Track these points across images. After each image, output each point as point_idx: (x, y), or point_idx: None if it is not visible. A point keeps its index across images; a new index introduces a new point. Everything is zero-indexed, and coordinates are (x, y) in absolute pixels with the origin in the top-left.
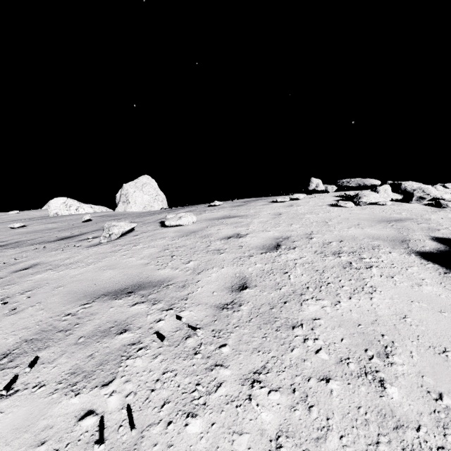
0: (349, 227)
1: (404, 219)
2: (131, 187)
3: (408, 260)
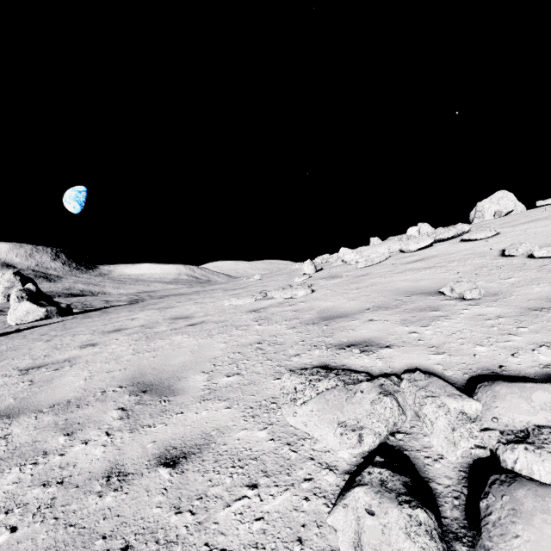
0: None
1: None
2: (486, 203)
3: None
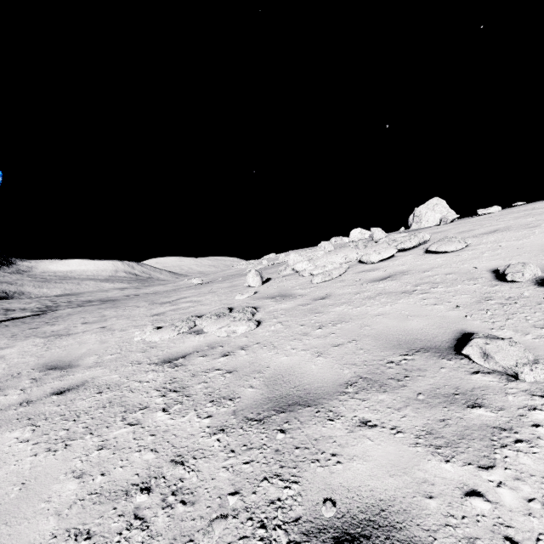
0: None
1: None
2: (423, 209)
3: None
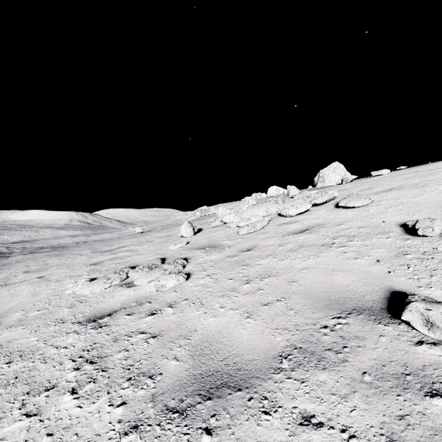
0: None
1: None
2: (326, 171)
3: None
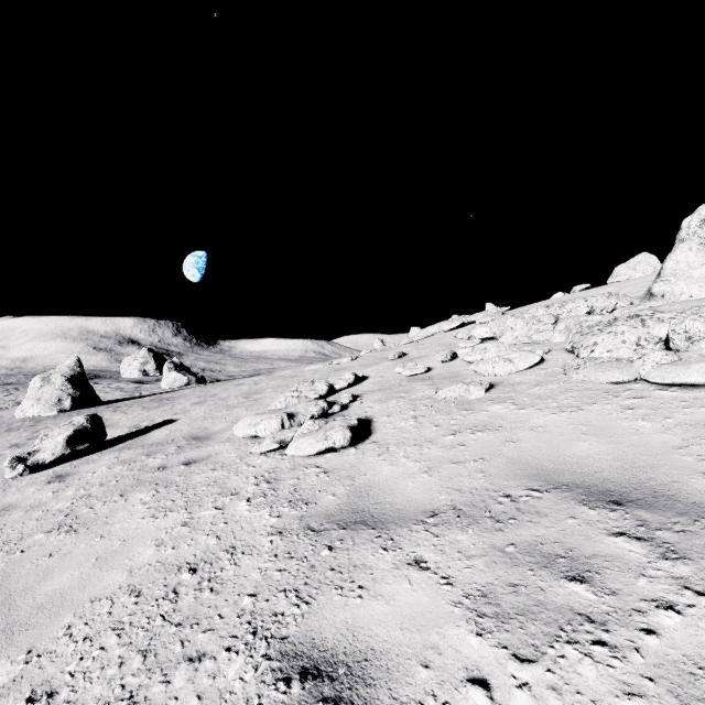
0: None
1: None
2: (621, 269)
3: None
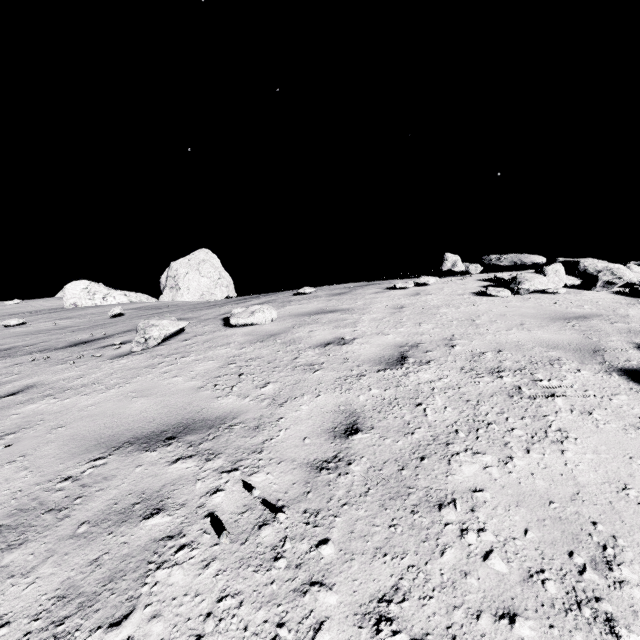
0: (508, 328)
1: (589, 316)
2: (182, 266)
3: (609, 383)
